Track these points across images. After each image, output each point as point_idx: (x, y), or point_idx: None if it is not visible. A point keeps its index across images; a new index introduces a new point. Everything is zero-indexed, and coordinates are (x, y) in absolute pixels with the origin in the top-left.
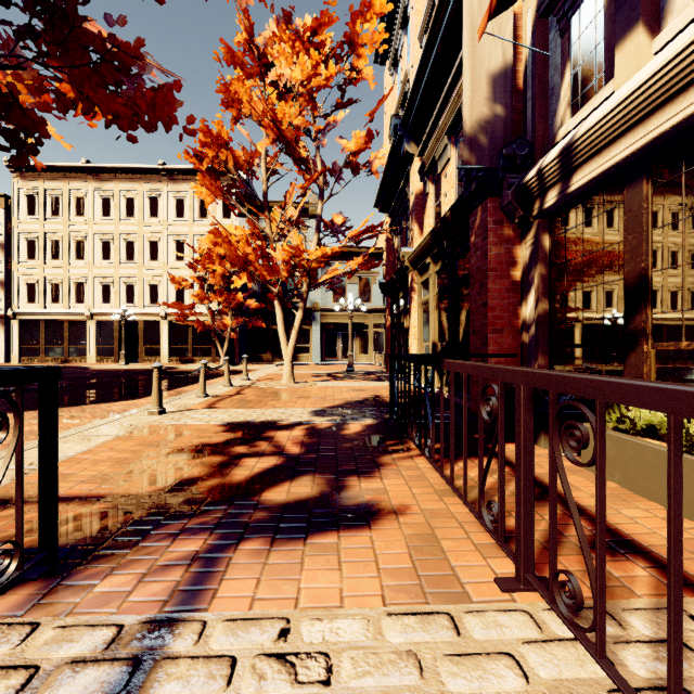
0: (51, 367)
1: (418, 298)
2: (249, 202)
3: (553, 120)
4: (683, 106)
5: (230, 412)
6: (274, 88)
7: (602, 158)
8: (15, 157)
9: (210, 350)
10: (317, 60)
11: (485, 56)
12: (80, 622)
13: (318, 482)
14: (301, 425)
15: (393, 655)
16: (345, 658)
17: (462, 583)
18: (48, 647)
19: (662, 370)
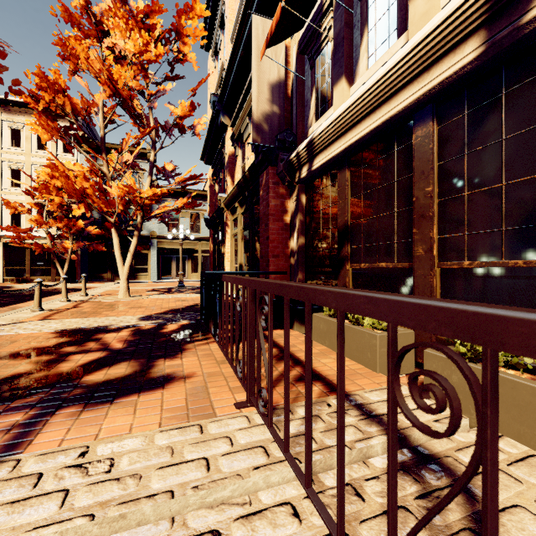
0: None
1: (230, 231)
2: (87, 143)
3: (307, 122)
4: (359, 131)
5: (64, 322)
6: (111, 52)
7: (327, 152)
8: None
9: (50, 271)
10: (147, 39)
11: (266, 70)
12: None
13: (132, 365)
14: (129, 328)
15: (157, 450)
16: (124, 458)
17: (215, 409)
18: None
19: (354, 280)
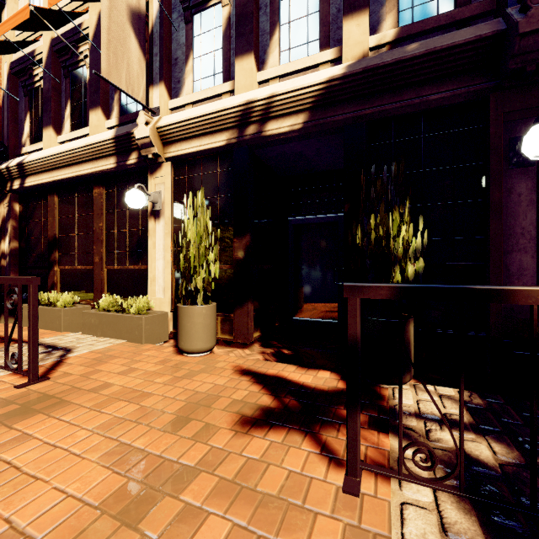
0: None
1: None
2: None
3: (22, 139)
4: (62, 174)
5: None
6: None
7: (38, 177)
8: None
9: None
10: None
11: None
12: None
13: None
14: None
15: None
16: None
17: None
18: None
19: (62, 278)
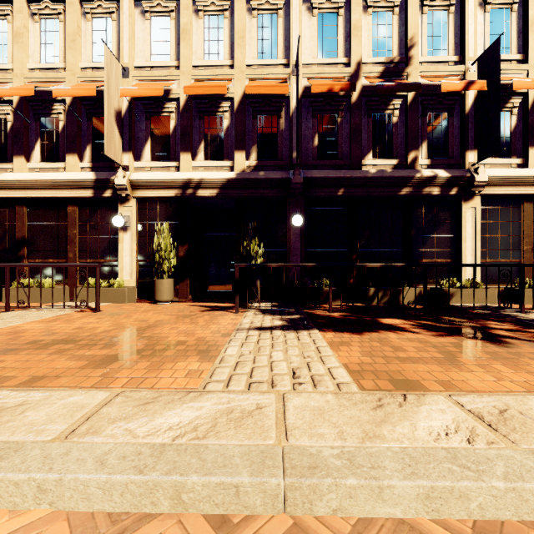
0: None
1: None
2: None
3: None
4: (37, 193)
5: None
6: None
7: (9, 192)
8: None
9: None
10: None
11: None
12: None
13: None
14: None
15: None
16: None
17: None
18: None
19: (30, 269)
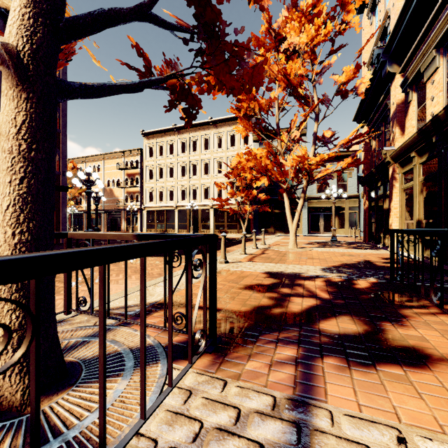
0: (215, 235)
1: (399, 185)
2: (267, 131)
3: None
4: None
5: (265, 265)
6: (284, 54)
7: None
8: (186, 122)
9: (236, 226)
10: (318, 24)
11: None
12: (248, 387)
13: (356, 321)
14: (319, 278)
15: None
16: None
17: None
18: (238, 398)
19: None
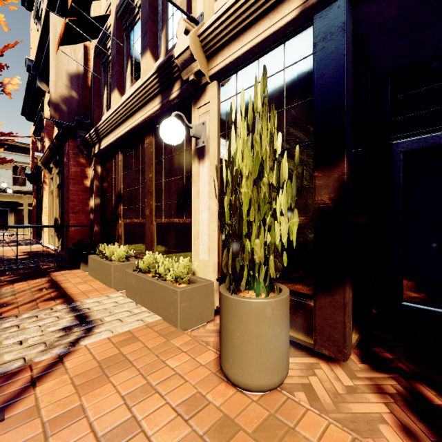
0: None
1: (48, 188)
2: None
3: (102, 110)
4: (121, 130)
5: None
6: None
7: (108, 139)
8: None
9: None
10: None
11: (65, 62)
12: None
13: None
14: None
15: None
16: None
17: None
18: None
19: (125, 230)
